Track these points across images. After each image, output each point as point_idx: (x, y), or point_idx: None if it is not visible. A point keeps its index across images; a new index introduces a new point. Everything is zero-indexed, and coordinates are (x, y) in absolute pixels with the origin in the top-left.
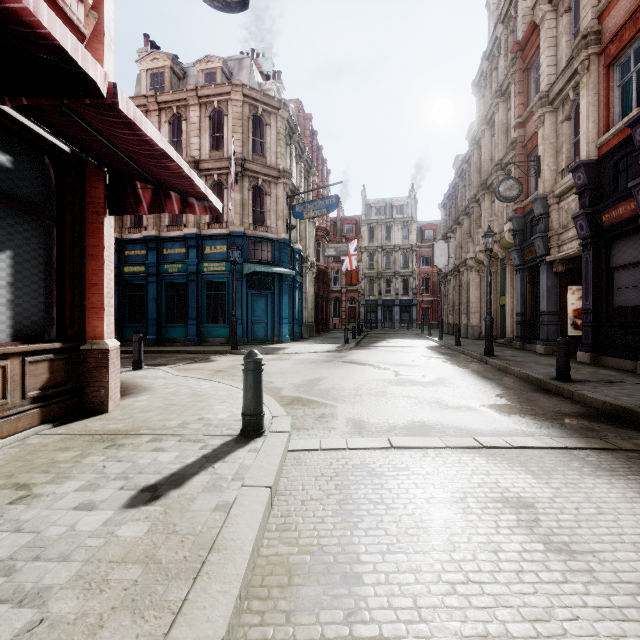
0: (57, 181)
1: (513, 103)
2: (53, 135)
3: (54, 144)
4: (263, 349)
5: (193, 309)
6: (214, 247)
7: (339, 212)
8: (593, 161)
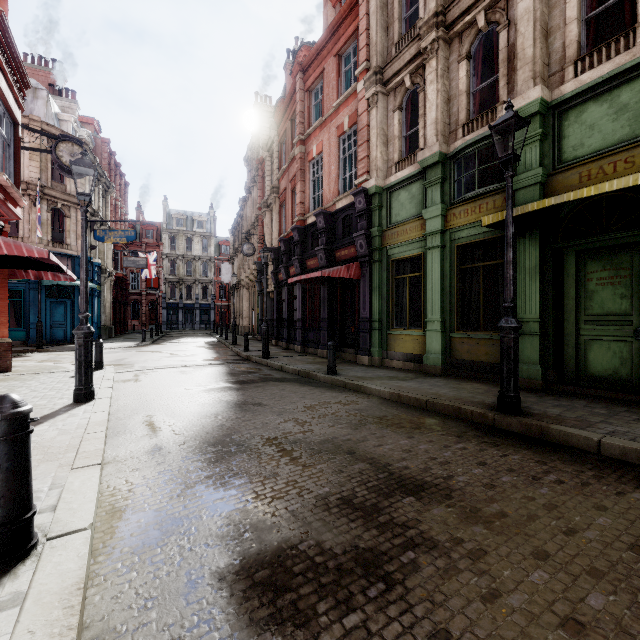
0: None
1: (257, 193)
2: None
3: None
4: (68, 348)
5: None
6: None
7: (139, 216)
8: (276, 248)
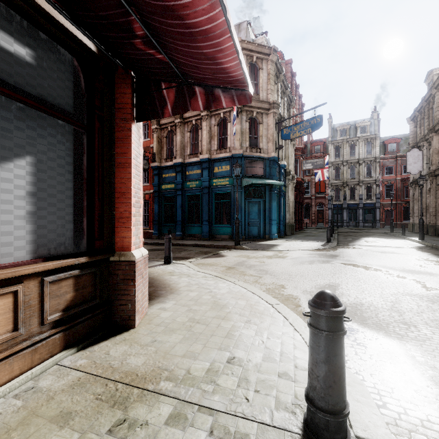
0: (86, 86)
1: None
2: (72, 22)
3: (79, 41)
4: (259, 245)
5: (206, 213)
6: (220, 167)
7: (309, 137)
8: None
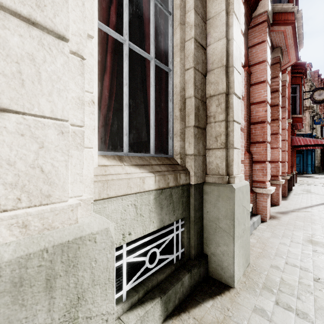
0: None
1: None
2: None
3: None
4: (303, 176)
5: None
6: None
7: None
8: None
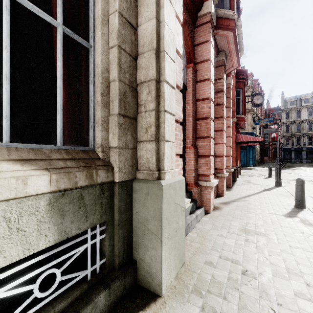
0: None
1: None
2: None
3: None
4: (247, 168)
5: None
6: None
7: (267, 106)
8: None
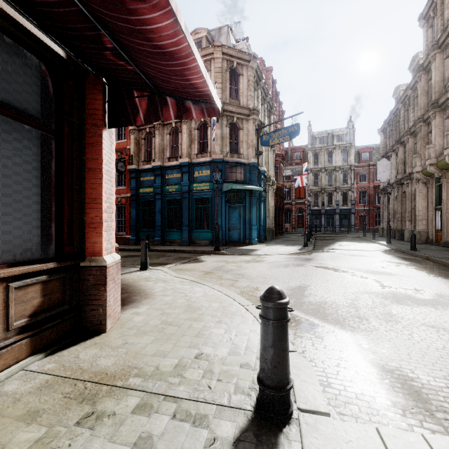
0: (55, 91)
1: None
2: (40, 29)
3: (47, 46)
4: (239, 250)
5: (186, 218)
6: (201, 171)
7: (289, 143)
8: None
